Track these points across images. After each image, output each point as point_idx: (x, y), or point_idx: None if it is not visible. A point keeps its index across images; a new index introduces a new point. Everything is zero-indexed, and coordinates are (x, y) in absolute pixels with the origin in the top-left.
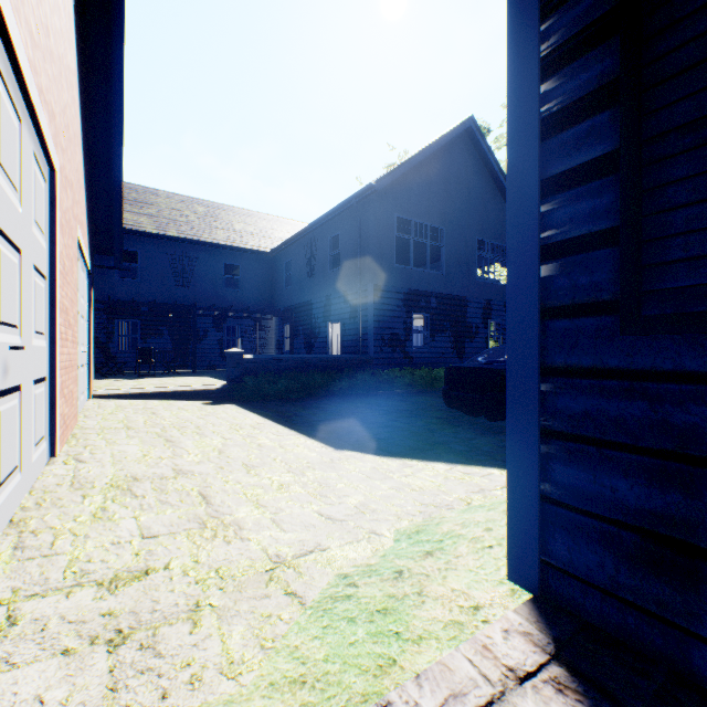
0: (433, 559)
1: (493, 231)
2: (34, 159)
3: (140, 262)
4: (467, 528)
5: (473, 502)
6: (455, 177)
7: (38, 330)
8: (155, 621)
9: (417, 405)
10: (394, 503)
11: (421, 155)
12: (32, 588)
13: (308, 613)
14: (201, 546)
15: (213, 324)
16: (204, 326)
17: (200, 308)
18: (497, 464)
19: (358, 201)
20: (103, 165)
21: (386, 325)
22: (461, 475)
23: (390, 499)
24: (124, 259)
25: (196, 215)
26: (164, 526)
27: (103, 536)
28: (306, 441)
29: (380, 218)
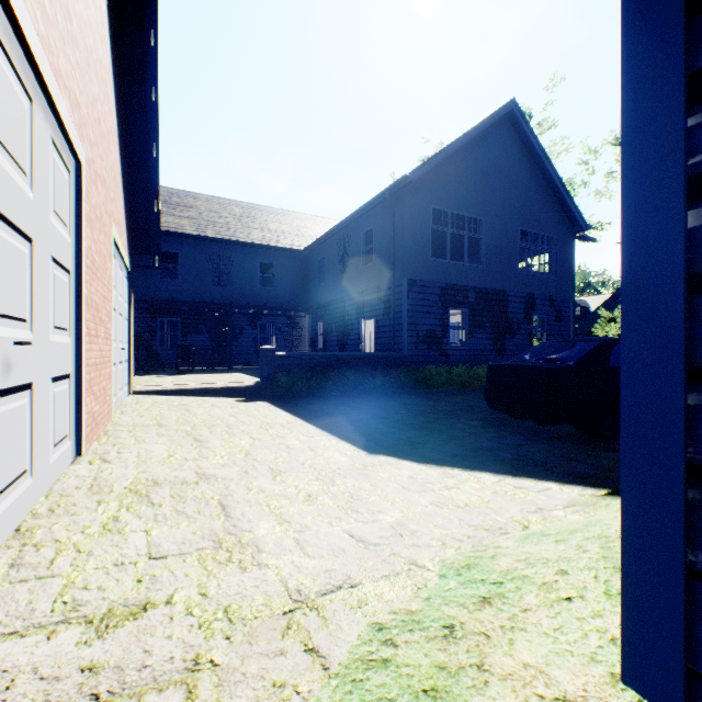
0: (492, 611)
1: (536, 220)
2: (53, 146)
3: (181, 263)
4: (533, 568)
5: (531, 525)
6: (495, 164)
7: (58, 326)
8: (141, 684)
9: (455, 406)
10: (437, 523)
11: (458, 142)
12: (13, 623)
13: (333, 685)
14: (212, 573)
15: (249, 322)
16: (241, 324)
17: (236, 307)
18: (554, 477)
19: (392, 194)
20: (140, 165)
21: (421, 321)
22: (512, 489)
23: (431, 518)
24: (167, 260)
25: (233, 217)
26: (175, 543)
27: (107, 554)
28: (337, 443)
29: (415, 210)
